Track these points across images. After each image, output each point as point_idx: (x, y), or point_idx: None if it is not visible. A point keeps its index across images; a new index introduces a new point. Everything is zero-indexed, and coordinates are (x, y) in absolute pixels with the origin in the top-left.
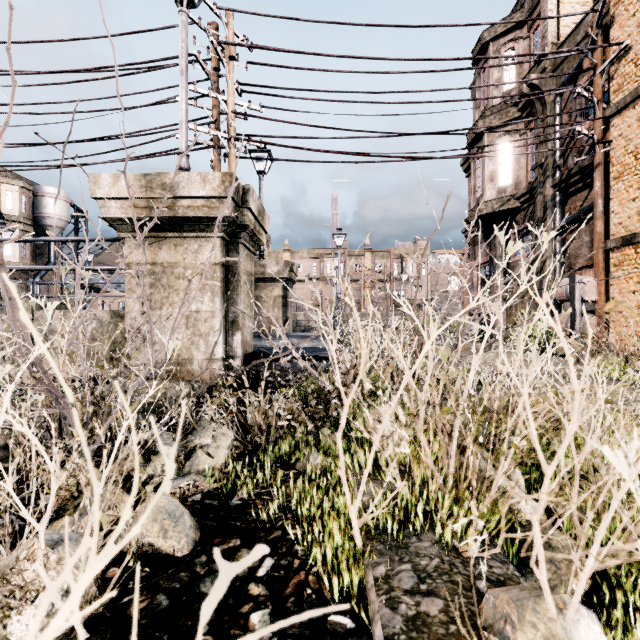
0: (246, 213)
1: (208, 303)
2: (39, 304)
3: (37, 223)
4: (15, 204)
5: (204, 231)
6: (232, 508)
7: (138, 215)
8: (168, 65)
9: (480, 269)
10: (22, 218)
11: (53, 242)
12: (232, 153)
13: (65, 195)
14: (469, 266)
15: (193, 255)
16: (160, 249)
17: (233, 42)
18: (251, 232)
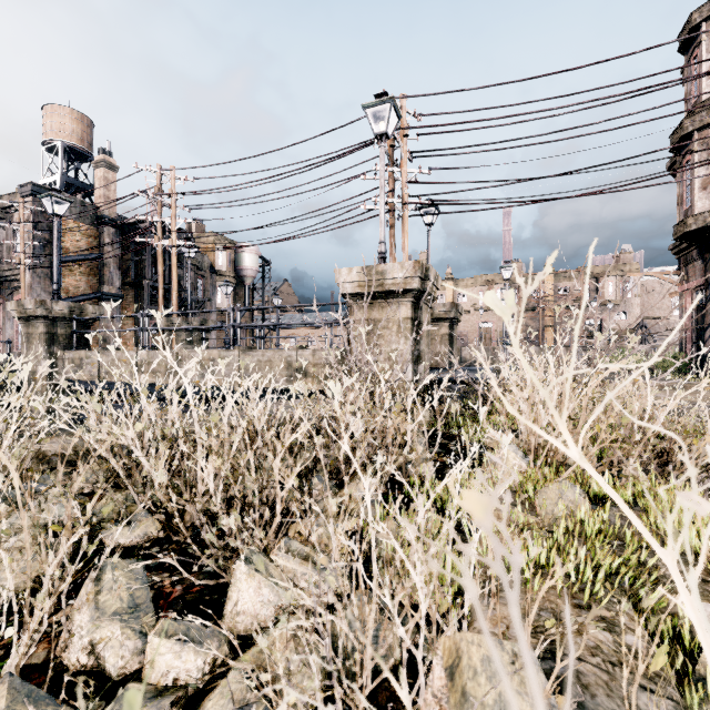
0: (427, 283)
1: (403, 344)
2: (299, 346)
3: (237, 275)
4: (224, 261)
5: (400, 298)
6: (436, 434)
7: (362, 291)
8: (354, 151)
9: (695, 293)
10: (228, 272)
11: (247, 289)
12: (405, 215)
13: (256, 249)
14: (679, 290)
15: (393, 313)
16: (373, 310)
17: (407, 127)
18: (429, 294)
